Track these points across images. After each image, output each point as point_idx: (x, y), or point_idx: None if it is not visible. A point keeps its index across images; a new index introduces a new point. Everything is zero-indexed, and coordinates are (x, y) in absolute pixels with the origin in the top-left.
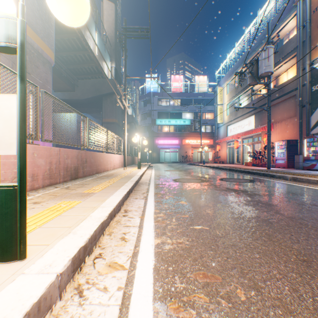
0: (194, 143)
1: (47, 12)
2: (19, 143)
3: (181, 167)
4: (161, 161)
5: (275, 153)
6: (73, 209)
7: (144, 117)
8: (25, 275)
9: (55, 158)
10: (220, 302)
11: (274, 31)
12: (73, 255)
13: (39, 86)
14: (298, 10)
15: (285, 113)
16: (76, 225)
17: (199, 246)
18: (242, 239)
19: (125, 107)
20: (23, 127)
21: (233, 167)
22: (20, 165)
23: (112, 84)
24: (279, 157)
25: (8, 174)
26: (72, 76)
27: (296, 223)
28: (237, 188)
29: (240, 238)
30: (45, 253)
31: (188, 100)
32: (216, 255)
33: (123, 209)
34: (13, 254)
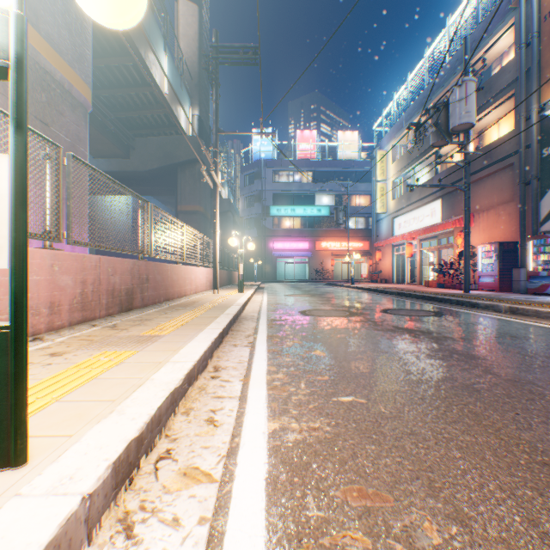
0: (335, 247)
1: (79, 17)
2: (13, 246)
3: (314, 290)
4: (279, 279)
5: (477, 265)
6: (122, 367)
7: (249, 203)
8: (21, 497)
9: (93, 273)
10: (394, 549)
11: (476, 53)
12: (116, 456)
13: (65, 148)
14: (518, 16)
15: (496, 195)
16: (125, 397)
17: (351, 436)
18: (428, 421)
19: (216, 184)
20: (21, 216)
21: (405, 290)
22: (14, 288)
23: (194, 145)
24: (486, 272)
25: (6, 302)
26: (125, 132)
27: (524, 392)
28: (413, 326)
29: (424, 419)
30: (63, 453)
31: (326, 173)
32: (382, 452)
33: (212, 365)
34: (2, 455)
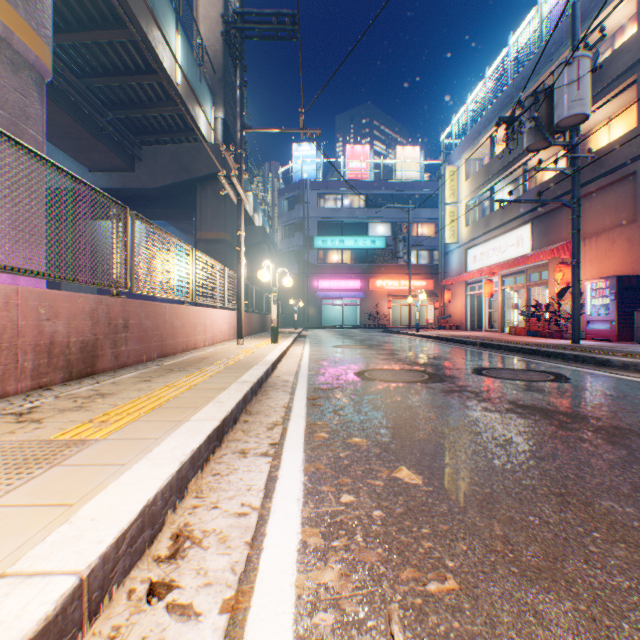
0: (393, 287)
1: None
2: None
3: (369, 339)
4: (325, 325)
5: (584, 306)
6: None
7: (289, 233)
8: None
9: None
10: None
11: (580, 32)
12: None
13: None
14: None
15: (608, 215)
16: None
17: None
18: None
19: (241, 198)
20: None
21: (489, 339)
22: None
23: (217, 155)
24: (597, 317)
25: None
26: (128, 137)
27: None
28: (541, 402)
29: None
30: None
31: (381, 197)
32: None
33: (172, 528)
34: None
